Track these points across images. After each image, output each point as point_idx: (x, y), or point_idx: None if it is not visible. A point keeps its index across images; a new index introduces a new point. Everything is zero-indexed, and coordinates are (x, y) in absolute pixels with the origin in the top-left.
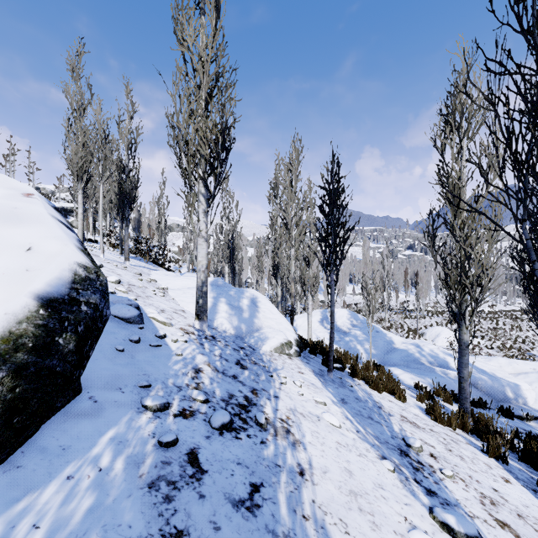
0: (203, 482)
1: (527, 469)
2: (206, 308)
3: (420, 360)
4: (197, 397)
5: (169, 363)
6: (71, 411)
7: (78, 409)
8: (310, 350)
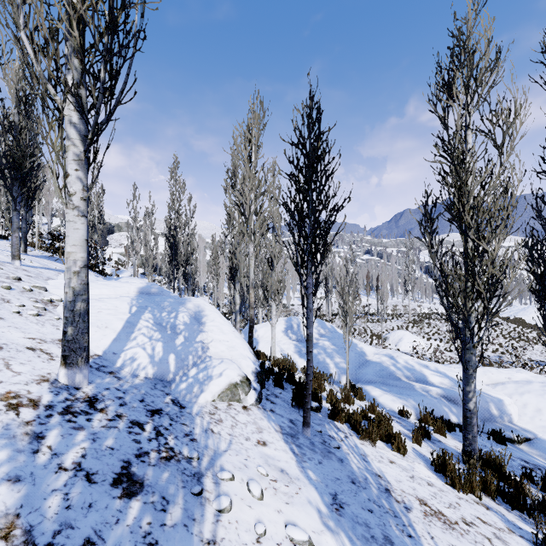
0: None
1: None
2: (83, 342)
3: (396, 374)
4: None
5: None
6: None
7: None
8: (275, 382)
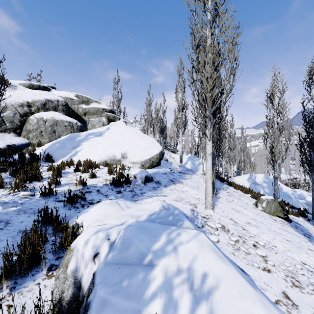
0: (174, 173)
1: None
2: (181, 160)
3: (290, 196)
4: (176, 170)
5: (172, 166)
6: (160, 166)
7: (161, 166)
8: (219, 179)
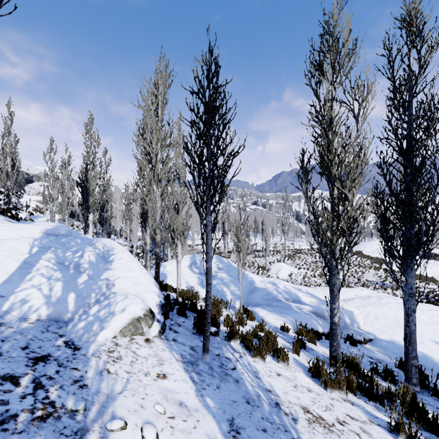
0: None
1: (424, 435)
2: None
3: (278, 297)
4: None
5: None
6: None
7: None
8: (179, 312)
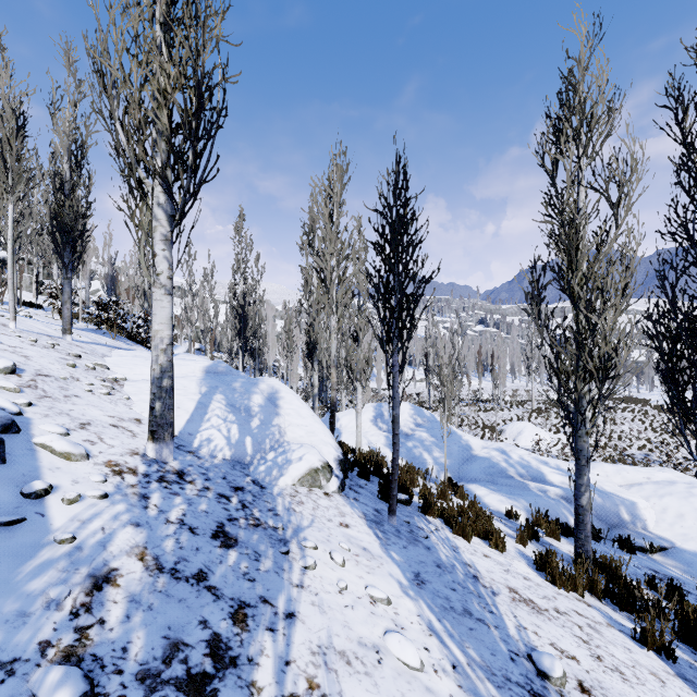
0: None
1: (696, 659)
2: (169, 418)
3: (508, 471)
4: (55, 694)
5: (17, 575)
6: None
7: None
8: (360, 473)
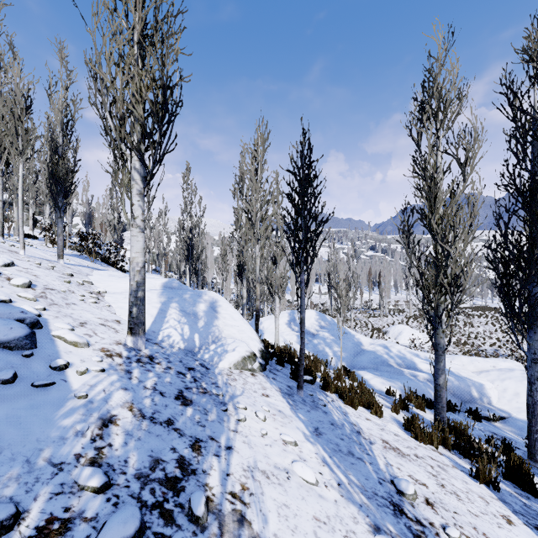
0: None
1: (515, 491)
2: (142, 319)
3: (389, 362)
4: (89, 481)
5: (56, 416)
6: None
7: None
8: (277, 361)
